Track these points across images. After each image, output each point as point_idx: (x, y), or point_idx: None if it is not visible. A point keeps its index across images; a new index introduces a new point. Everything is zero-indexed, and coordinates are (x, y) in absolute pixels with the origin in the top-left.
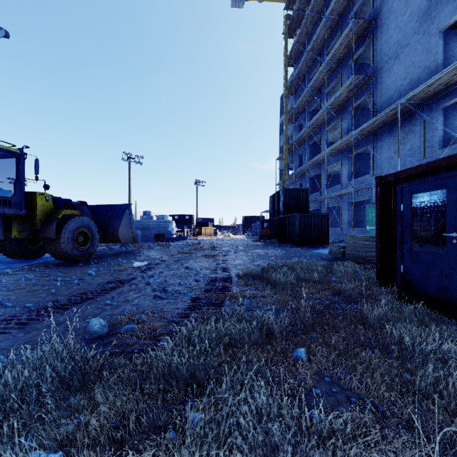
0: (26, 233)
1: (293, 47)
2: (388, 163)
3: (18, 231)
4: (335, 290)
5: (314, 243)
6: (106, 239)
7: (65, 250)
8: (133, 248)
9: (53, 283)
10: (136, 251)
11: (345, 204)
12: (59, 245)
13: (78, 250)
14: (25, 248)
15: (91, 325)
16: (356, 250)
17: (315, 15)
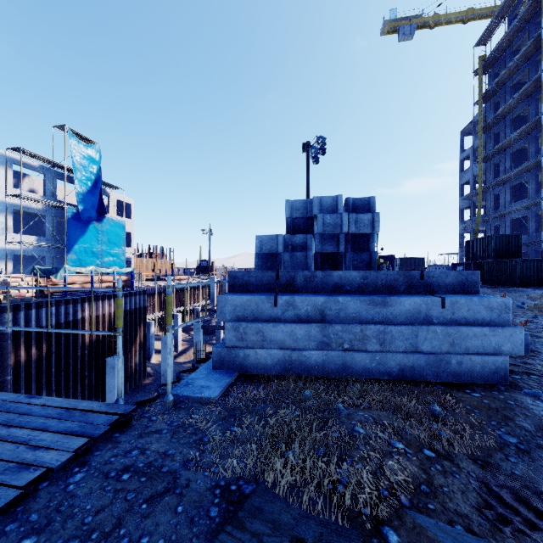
0: None
1: (489, 88)
2: None
3: None
4: None
5: (536, 285)
6: None
7: None
8: None
9: None
10: None
11: None
12: None
13: None
14: None
15: (524, 303)
16: None
17: (522, 60)
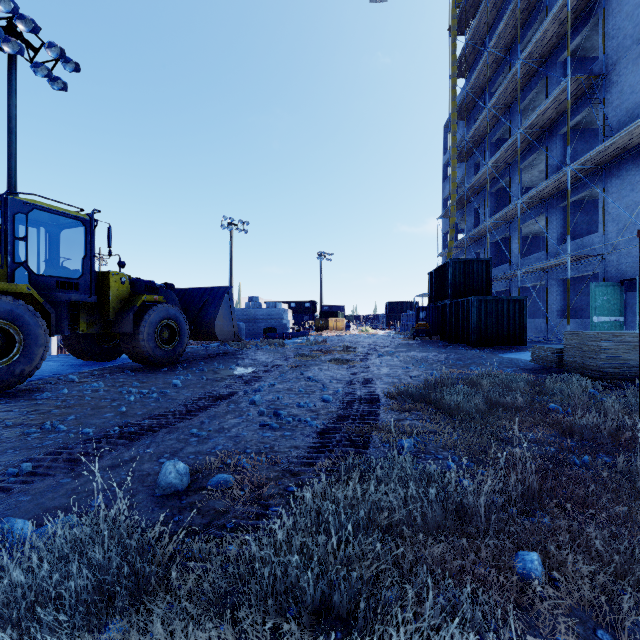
0: (97, 327)
1: (464, 47)
2: (633, 213)
3: (87, 324)
4: (562, 428)
5: (502, 343)
6: (198, 335)
7: (145, 351)
8: (234, 348)
9: (126, 397)
10: (239, 352)
11: (552, 282)
12: (137, 343)
13: (162, 351)
14: (97, 346)
15: (163, 474)
16: (585, 356)
17: None
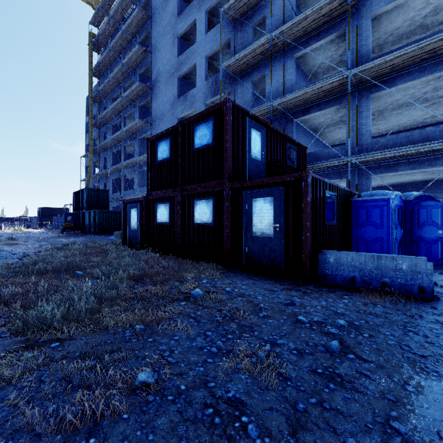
0: None
1: (97, 64)
2: None
3: None
4: (102, 249)
5: (111, 232)
6: None
7: None
8: None
9: None
10: None
11: None
12: None
13: None
14: None
15: None
16: None
17: (116, 52)
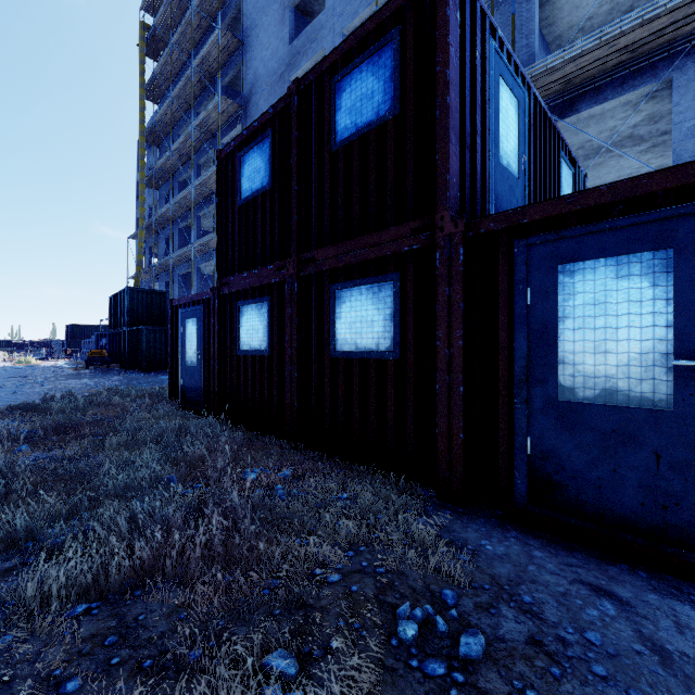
0: None
1: (153, 76)
2: None
3: None
4: (121, 409)
5: None
6: None
7: None
8: None
9: None
10: None
11: None
12: None
13: None
14: None
15: None
16: None
17: (184, 51)
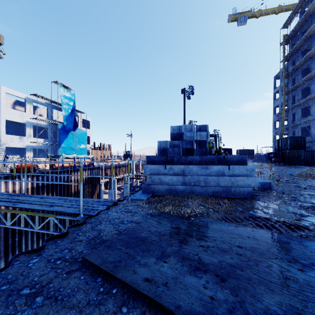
0: None
1: (289, 53)
2: None
3: None
4: None
5: (313, 165)
6: None
7: None
8: None
9: None
10: None
11: None
12: None
13: None
14: None
15: (294, 173)
16: None
17: (307, 37)
